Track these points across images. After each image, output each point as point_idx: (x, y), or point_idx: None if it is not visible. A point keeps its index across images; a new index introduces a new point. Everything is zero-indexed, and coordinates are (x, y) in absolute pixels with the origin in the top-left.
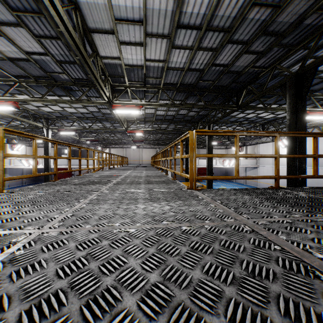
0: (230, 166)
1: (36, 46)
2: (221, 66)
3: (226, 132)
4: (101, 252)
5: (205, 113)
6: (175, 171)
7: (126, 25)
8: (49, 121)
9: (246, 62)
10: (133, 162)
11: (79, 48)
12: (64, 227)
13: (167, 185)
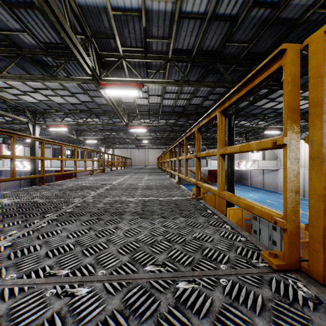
0: (247, 168)
1: None
2: (268, 7)
3: None
4: None
5: None
6: (199, 183)
7: None
8: (39, 116)
9: None
10: (138, 163)
11: None
12: None
13: (189, 227)
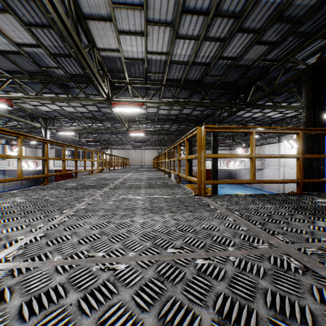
0: (235, 167)
1: (27, 37)
2: (229, 60)
3: (240, 129)
4: (57, 324)
5: (210, 112)
6: (179, 174)
7: (125, 10)
8: (48, 121)
9: (256, 54)
10: (135, 163)
11: (72, 34)
12: (21, 260)
13: (171, 190)
